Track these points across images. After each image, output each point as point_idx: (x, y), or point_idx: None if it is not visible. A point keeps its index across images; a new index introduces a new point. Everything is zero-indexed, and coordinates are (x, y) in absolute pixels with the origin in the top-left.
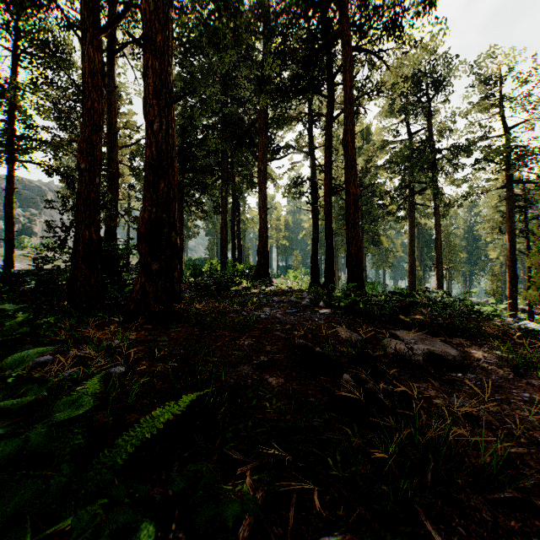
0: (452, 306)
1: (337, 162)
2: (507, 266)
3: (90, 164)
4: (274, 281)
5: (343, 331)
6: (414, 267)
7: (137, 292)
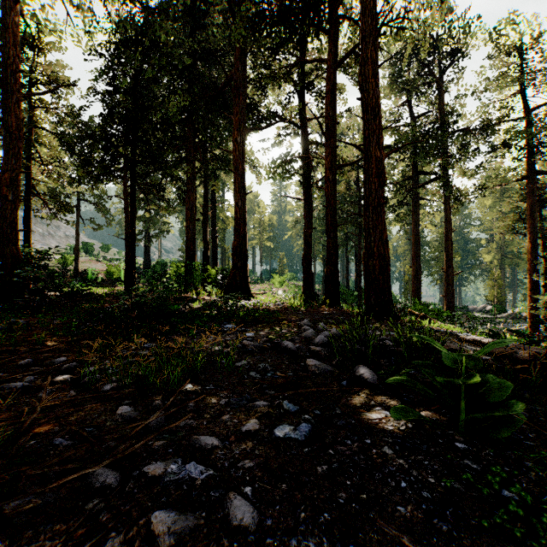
0: None
1: None
2: (527, 270)
3: None
4: (257, 287)
5: None
6: (420, 271)
7: None
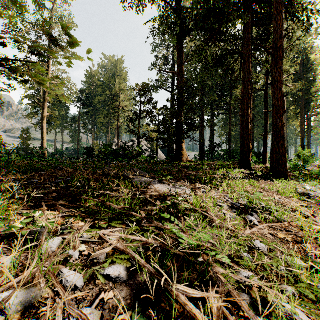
0: None
1: None
2: None
3: None
4: None
5: None
6: None
7: None
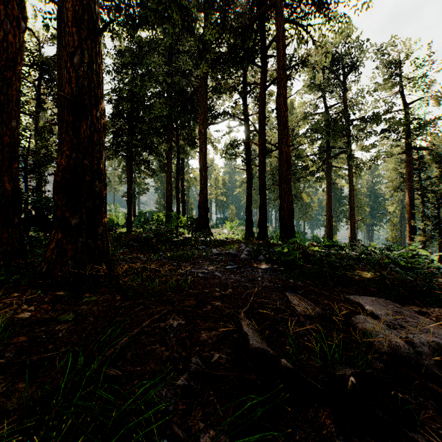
0: (418, 267)
1: (267, 128)
2: (408, 218)
3: (4, 103)
4: (213, 231)
5: (296, 298)
6: (331, 219)
7: (52, 251)
